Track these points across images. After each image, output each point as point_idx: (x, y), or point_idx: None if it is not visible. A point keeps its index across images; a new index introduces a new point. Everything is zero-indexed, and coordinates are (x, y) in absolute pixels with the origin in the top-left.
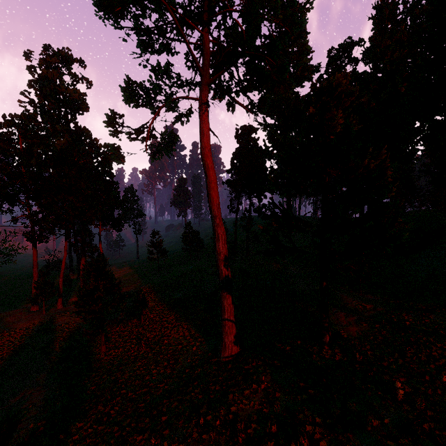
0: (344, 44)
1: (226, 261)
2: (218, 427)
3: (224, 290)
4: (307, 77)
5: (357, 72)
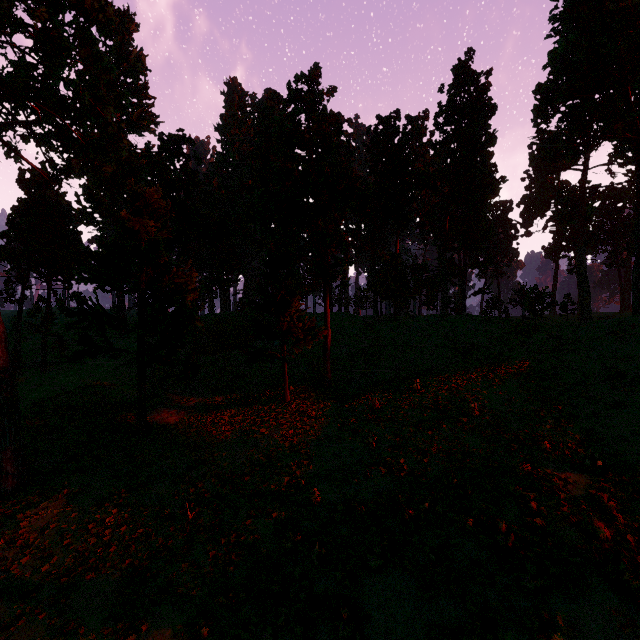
0: (175, 136)
1: (10, 369)
2: (3, 545)
3: (5, 406)
4: (147, 129)
5: (189, 169)
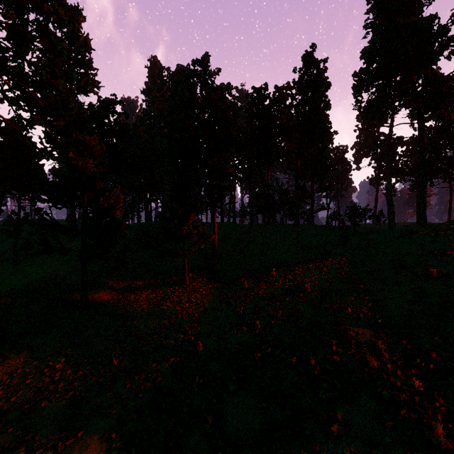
0: (110, 99)
1: None
2: None
3: None
4: (91, 92)
5: (120, 122)
